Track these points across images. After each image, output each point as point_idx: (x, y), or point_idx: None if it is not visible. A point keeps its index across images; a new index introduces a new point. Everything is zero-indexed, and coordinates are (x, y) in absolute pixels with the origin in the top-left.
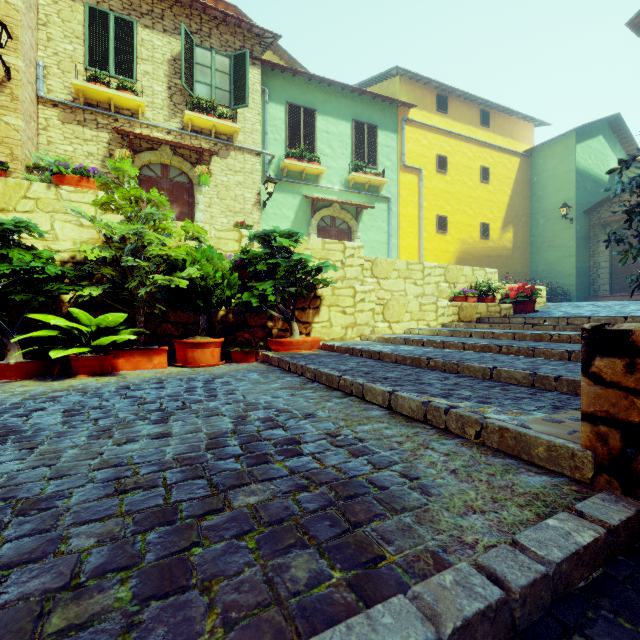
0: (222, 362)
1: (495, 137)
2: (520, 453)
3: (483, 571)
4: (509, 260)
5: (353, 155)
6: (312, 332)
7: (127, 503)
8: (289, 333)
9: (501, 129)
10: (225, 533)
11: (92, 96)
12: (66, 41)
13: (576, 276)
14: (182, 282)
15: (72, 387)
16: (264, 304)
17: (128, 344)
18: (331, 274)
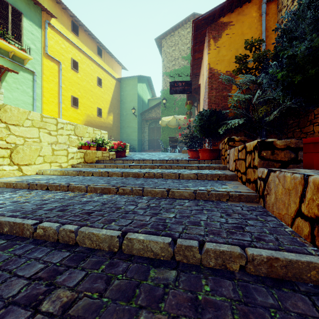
0: None
1: (105, 64)
2: None
3: None
4: (111, 130)
5: None
6: None
7: None
8: None
9: (107, 62)
10: None
11: None
12: None
13: (138, 141)
14: None
15: None
16: None
17: None
18: None
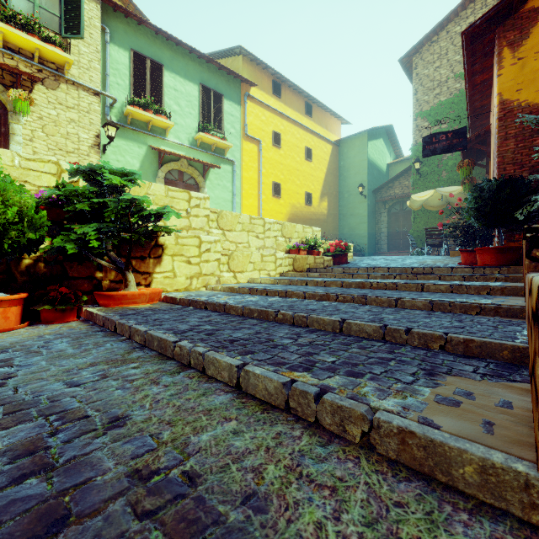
0: (22, 325)
1: (315, 126)
2: (433, 471)
3: None
4: (325, 223)
5: (200, 116)
6: (153, 283)
7: None
8: (123, 285)
9: (320, 120)
10: None
11: None
12: None
13: (368, 237)
14: None
15: None
16: (90, 251)
17: None
18: (175, 223)
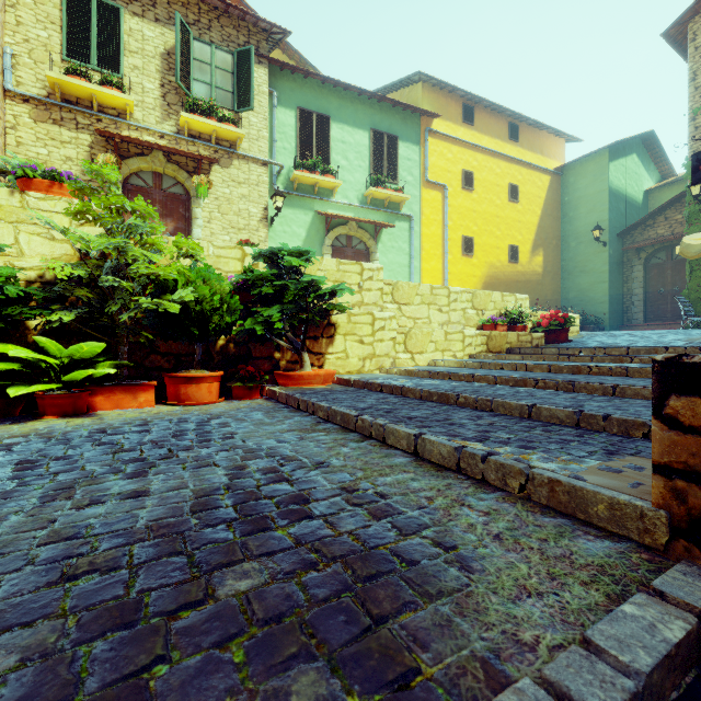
0: (221, 399)
1: (524, 152)
2: (575, 511)
3: (552, 689)
4: (539, 286)
5: (371, 168)
6: (325, 364)
7: (74, 595)
8: (299, 365)
9: (531, 144)
10: (203, 639)
11: (70, 91)
12: (39, 26)
13: (609, 303)
14: (173, 306)
15: (35, 431)
16: (270, 332)
17: (109, 379)
18: (347, 299)
